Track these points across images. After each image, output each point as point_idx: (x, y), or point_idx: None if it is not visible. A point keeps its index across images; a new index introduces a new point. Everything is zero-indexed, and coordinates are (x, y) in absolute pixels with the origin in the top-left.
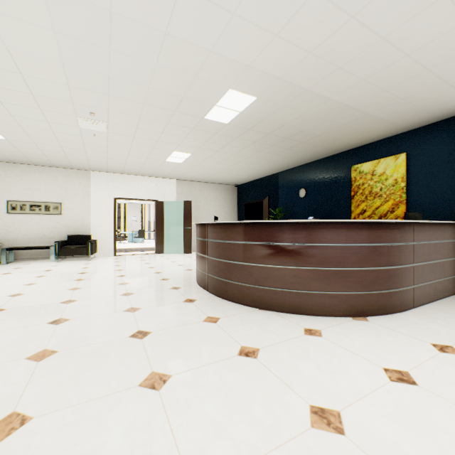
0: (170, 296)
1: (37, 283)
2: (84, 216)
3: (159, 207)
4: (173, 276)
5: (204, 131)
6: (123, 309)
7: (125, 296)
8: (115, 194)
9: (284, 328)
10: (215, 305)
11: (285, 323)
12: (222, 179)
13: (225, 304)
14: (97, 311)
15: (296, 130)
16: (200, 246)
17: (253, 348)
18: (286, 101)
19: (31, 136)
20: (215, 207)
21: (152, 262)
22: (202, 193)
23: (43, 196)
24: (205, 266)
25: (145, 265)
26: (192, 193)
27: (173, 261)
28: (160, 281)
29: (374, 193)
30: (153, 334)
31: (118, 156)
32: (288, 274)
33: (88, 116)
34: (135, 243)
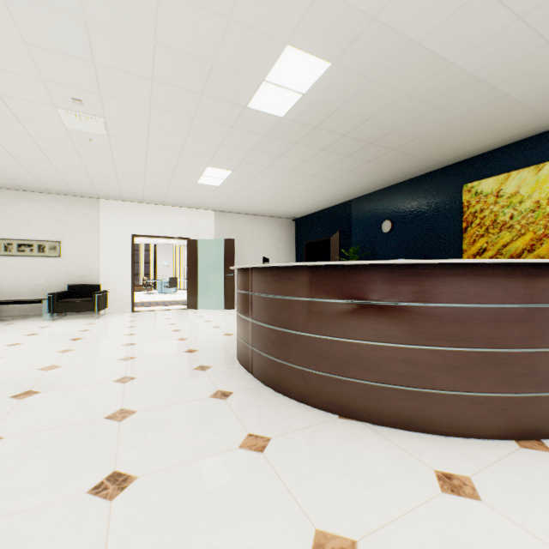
0: (192, 385)
1: (0, 356)
2: (92, 259)
3: (192, 248)
4: (204, 345)
5: (248, 131)
6: (105, 413)
7: (119, 384)
8: (133, 230)
9: (395, 469)
10: (263, 405)
11: (393, 454)
12: (275, 210)
13: (280, 404)
14: (60, 418)
15: (385, 128)
16: (241, 303)
17: (342, 541)
18: (379, 69)
19: (2, 143)
20: (266, 248)
21: (179, 322)
22: (249, 229)
23: (35, 232)
24: (248, 335)
25: (168, 327)
26: (235, 228)
27: (207, 320)
28: (182, 354)
29: (500, 223)
30: (137, 484)
31: (131, 176)
32: (394, 357)
33: (73, 107)
34: (165, 294)
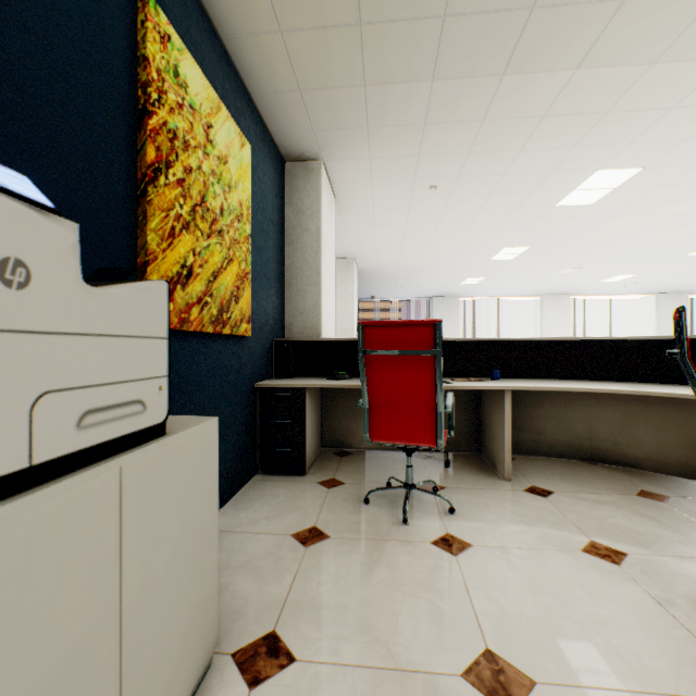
0: None
1: None
2: None
3: None
4: None
5: None
6: None
7: None
8: None
9: None
10: None
11: None
12: None
13: None
14: None
15: None
16: None
17: None
18: None
19: None
20: None
21: None
22: None
23: None
24: None
25: None
26: None
27: None
28: None
29: (213, 212)
30: None
31: None
32: None
33: None
34: None
